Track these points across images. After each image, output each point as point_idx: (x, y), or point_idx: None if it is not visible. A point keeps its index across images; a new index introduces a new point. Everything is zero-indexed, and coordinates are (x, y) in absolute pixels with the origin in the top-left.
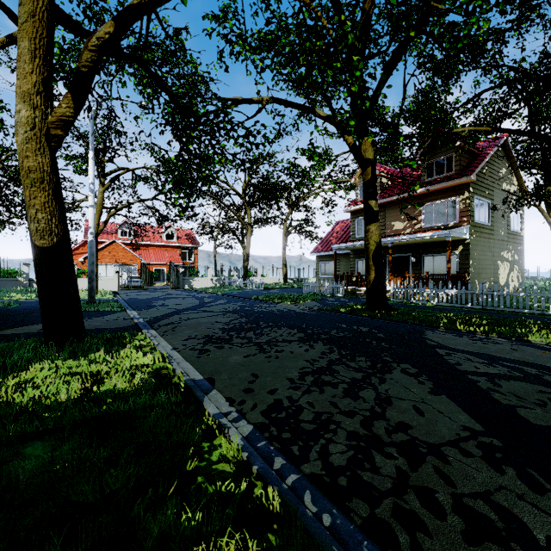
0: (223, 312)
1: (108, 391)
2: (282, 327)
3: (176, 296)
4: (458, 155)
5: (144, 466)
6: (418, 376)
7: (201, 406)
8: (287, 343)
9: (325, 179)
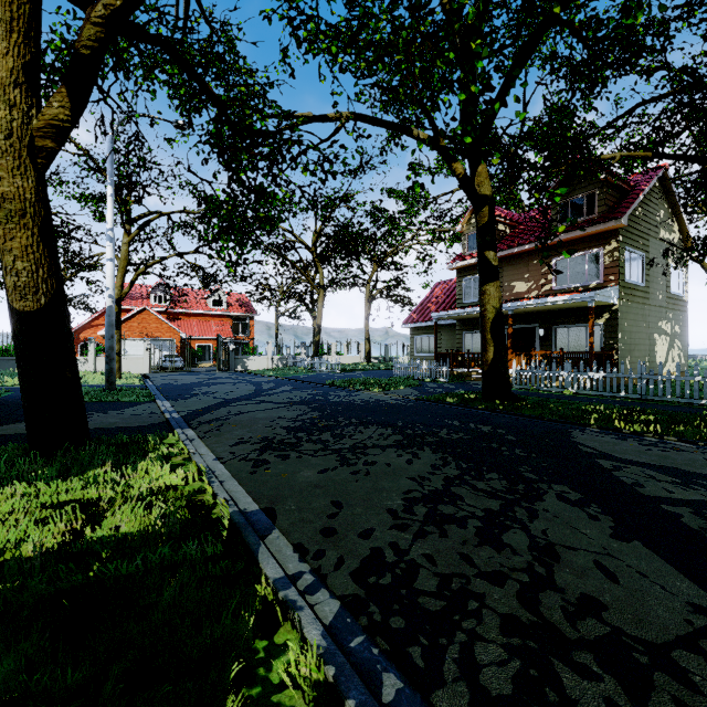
0: (287, 404)
1: (104, 538)
2: (371, 425)
3: (224, 381)
4: (602, 192)
5: (144, 706)
6: (586, 506)
7: (255, 562)
8: (379, 451)
9: (420, 228)
